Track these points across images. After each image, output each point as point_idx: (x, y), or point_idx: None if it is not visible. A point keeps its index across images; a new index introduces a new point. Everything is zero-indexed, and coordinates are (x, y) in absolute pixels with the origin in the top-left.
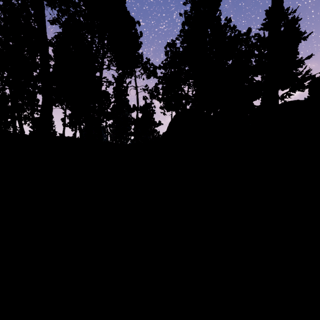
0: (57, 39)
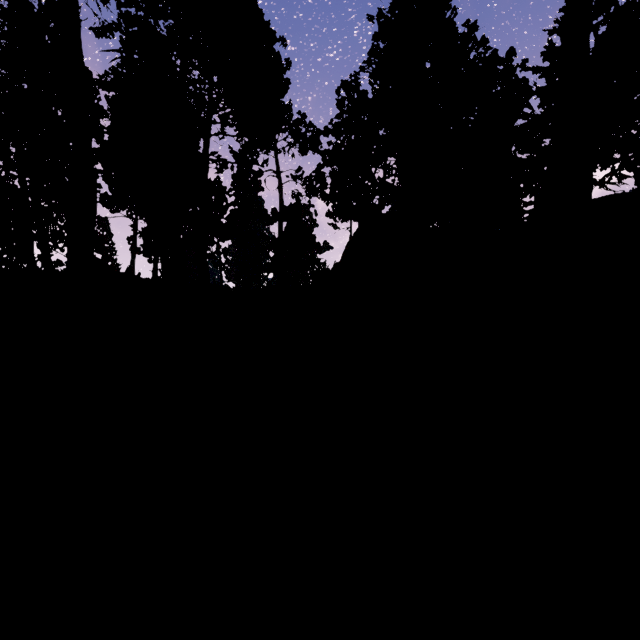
0: (117, 75)
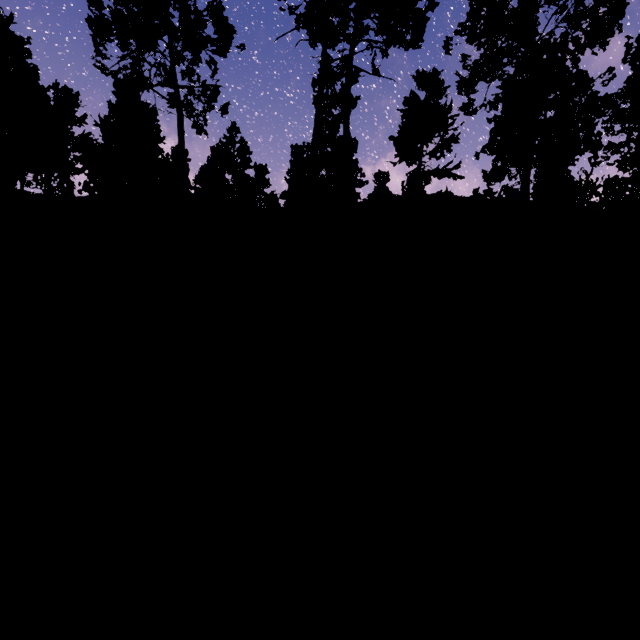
0: None
